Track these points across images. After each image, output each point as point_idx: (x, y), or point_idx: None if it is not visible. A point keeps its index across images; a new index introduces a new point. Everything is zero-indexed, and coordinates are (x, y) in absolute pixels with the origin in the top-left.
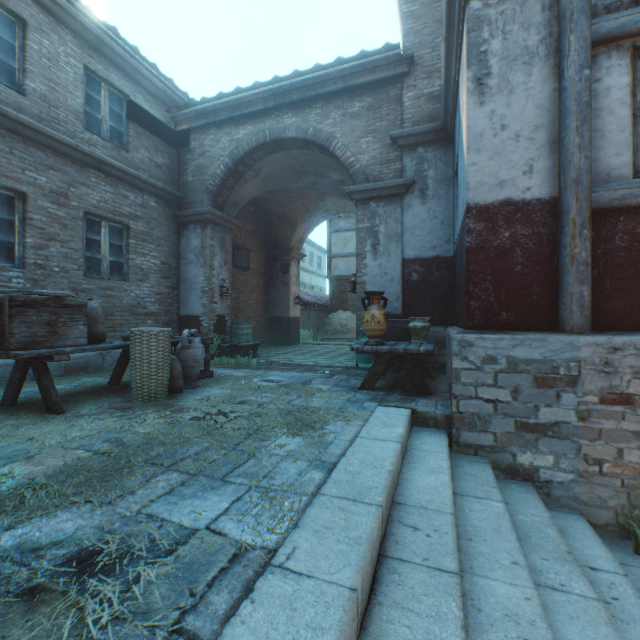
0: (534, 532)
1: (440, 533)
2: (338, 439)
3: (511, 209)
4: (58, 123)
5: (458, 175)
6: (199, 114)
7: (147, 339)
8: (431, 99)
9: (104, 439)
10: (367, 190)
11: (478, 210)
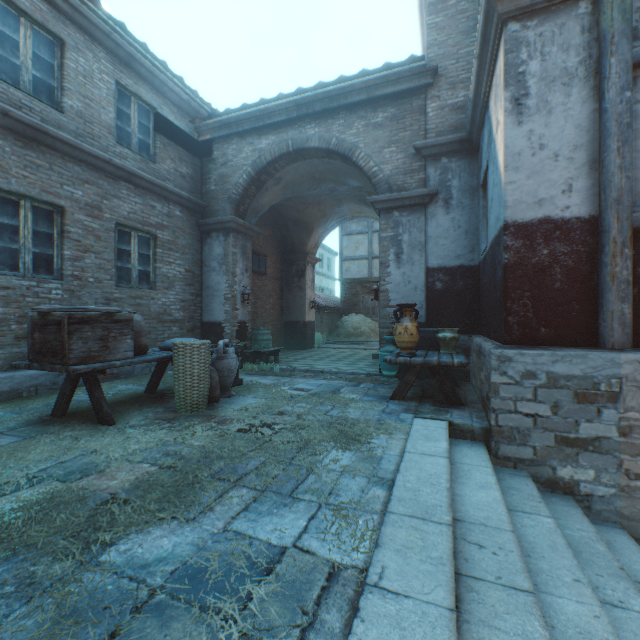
0: (584, 547)
1: (505, 551)
2: (387, 454)
3: (550, 227)
4: (92, 138)
5: (488, 188)
6: (222, 124)
7: (190, 352)
8: (455, 110)
9: (163, 452)
10: (391, 200)
11: (516, 228)
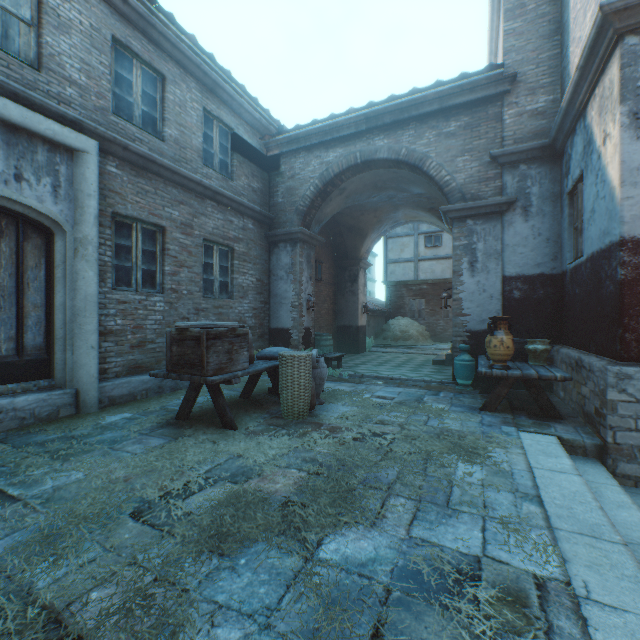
0: None
1: None
2: (515, 469)
3: None
4: (186, 162)
5: (584, 198)
6: (290, 140)
7: (297, 363)
8: (535, 115)
9: (300, 458)
10: (465, 208)
11: (634, 243)
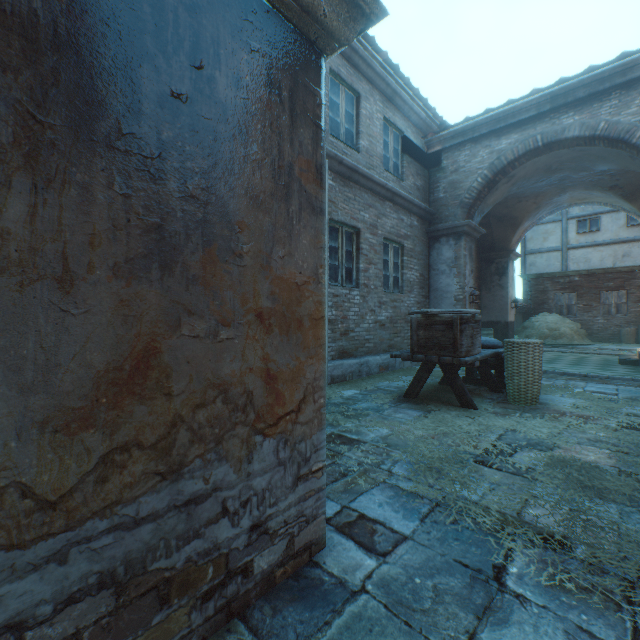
0: None
1: None
2: None
3: None
4: (372, 169)
5: None
6: (455, 134)
7: (531, 350)
8: None
9: (582, 438)
10: None
11: None
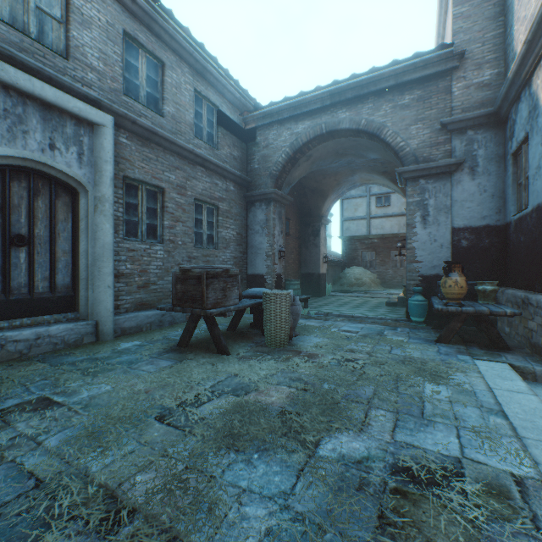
0: None
1: None
2: (476, 389)
3: None
4: (180, 134)
5: (530, 157)
6: (265, 115)
7: (279, 300)
8: (481, 87)
9: (287, 378)
10: (418, 170)
11: None
